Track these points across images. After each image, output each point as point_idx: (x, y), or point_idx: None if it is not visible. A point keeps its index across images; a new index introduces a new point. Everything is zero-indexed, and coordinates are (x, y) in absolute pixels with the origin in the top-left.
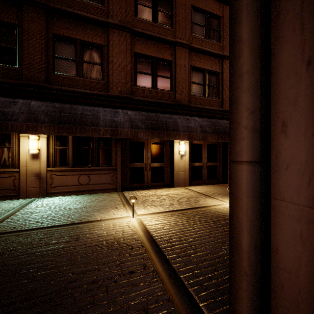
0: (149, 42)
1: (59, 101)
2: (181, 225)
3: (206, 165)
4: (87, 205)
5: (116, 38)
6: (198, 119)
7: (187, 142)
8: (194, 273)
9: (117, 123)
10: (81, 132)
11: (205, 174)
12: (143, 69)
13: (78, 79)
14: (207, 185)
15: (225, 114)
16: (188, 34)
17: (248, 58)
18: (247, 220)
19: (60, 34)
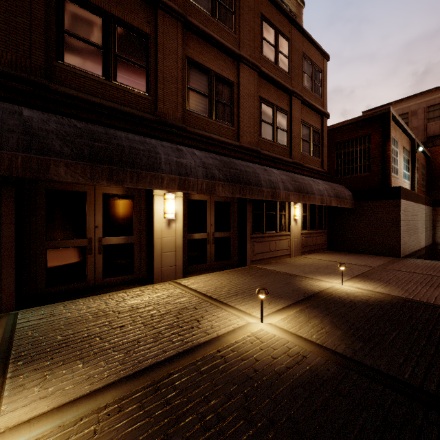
0: None
1: None
2: None
3: (214, 237)
4: None
5: None
6: (200, 153)
7: (179, 195)
8: None
9: None
10: None
11: (211, 252)
12: (82, 31)
13: None
14: (215, 273)
15: (243, 153)
16: None
17: None
18: None
19: None
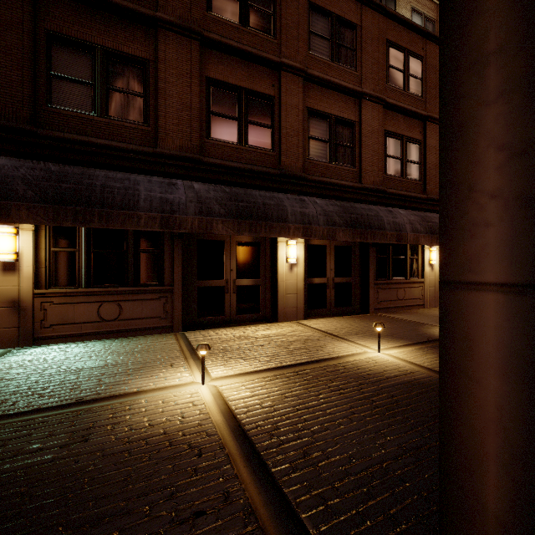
0: (233, 61)
1: (59, 161)
2: (296, 398)
3: (333, 282)
4: (113, 362)
5: (172, 48)
6: (321, 201)
7: (300, 241)
8: (328, 506)
9: (174, 206)
10: (101, 220)
11: (331, 298)
12: (223, 109)
13: (98, 121)
14: (335, 317)
15: (365, 194)
16: (302, 52)
17: (502, 13)
18: (500, 437)
19: (61, 31)
